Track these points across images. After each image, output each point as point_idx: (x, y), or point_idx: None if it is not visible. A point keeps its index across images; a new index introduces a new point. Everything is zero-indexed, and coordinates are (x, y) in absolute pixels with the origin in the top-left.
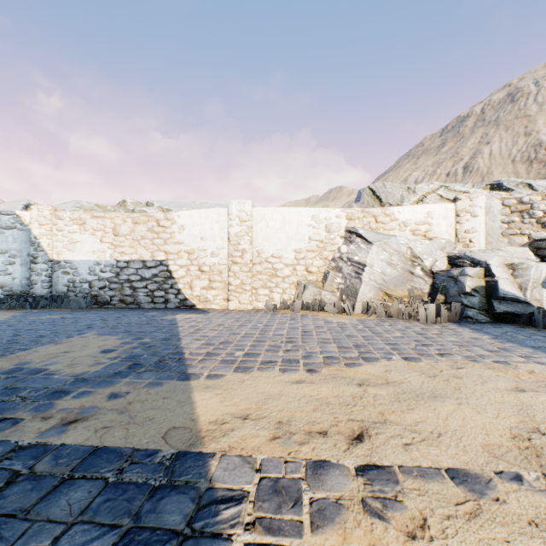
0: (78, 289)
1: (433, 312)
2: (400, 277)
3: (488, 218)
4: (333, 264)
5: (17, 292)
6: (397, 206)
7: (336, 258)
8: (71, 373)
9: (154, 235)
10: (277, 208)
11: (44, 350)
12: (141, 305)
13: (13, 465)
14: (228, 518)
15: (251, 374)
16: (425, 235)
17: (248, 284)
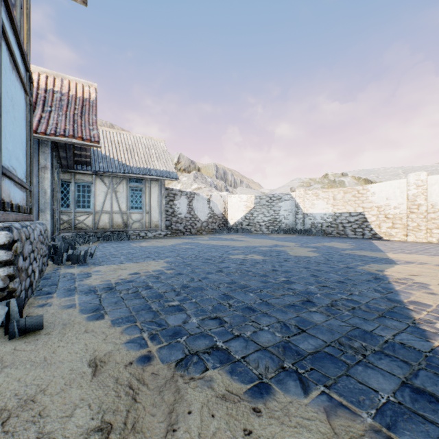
0: (315, 227)
1: None
2: None
3: None
4: None
5: (290, 227)
6: None
7: None
8: (342, 248)
9: (355, 198)
10: None
11: (325, 244)
12: (347, 236)
13: (347, 254)
14: (396, 261)
15: (410, 254)
16: None
17: (423, 226)
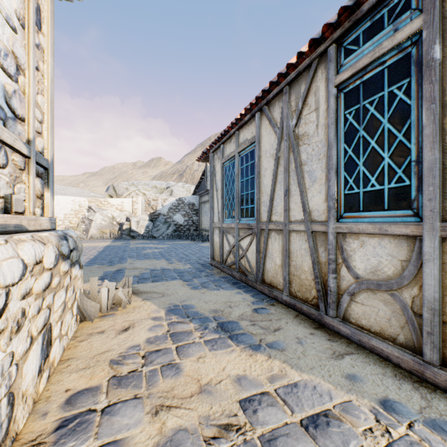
0: None
1: (109, 236)
2: (108, 225)
3: (142, 205)
4: (82, 220)
5: None
6: (111, 198)
7: (83, 218)
8: None
9: None
10: (55, 196)
11: None
12: None
13: None
14: None
15: None
16: (121, 210)
17: None
